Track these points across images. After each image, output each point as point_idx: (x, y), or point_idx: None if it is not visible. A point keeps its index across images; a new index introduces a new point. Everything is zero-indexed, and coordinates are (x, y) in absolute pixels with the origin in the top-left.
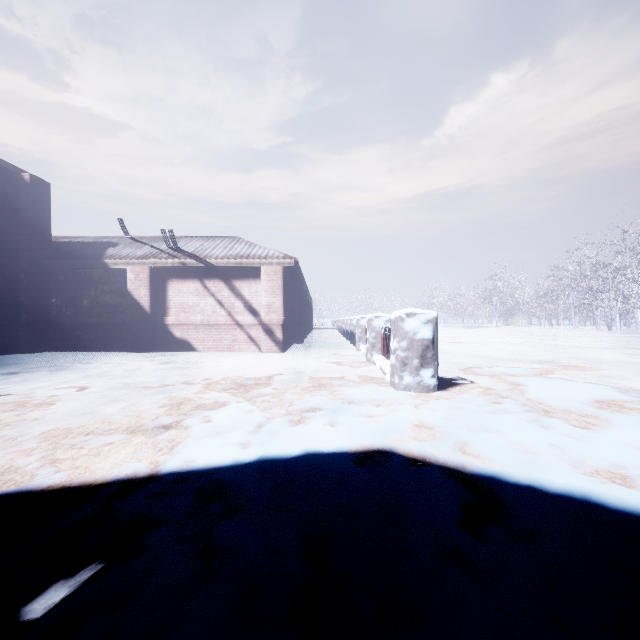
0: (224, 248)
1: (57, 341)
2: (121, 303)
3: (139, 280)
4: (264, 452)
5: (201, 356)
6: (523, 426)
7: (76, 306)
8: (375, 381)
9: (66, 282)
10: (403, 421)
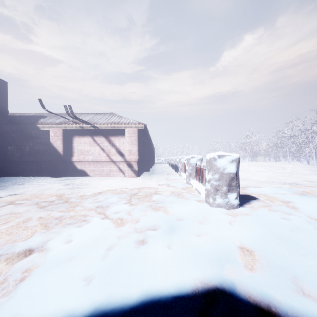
0: (105, 119)
1: (11, 171)
2: (47, 149)
3: (56, 136)
4: (102, 300)
5: (91, 179)
6: None
7: (22, 151)
8: (194, 199)
9: (16, 137)
10: (227, 243)
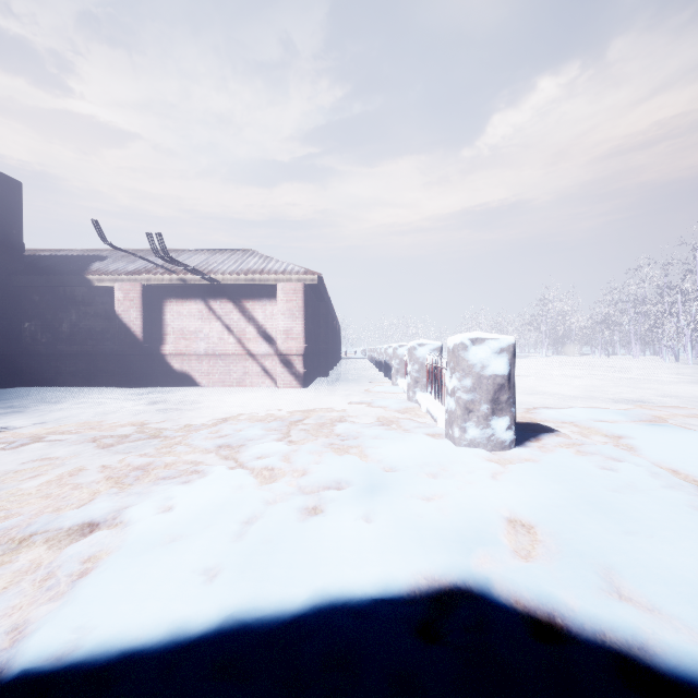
0: (234, 262)
1: (31, 374)
2: (108, 328)
3: (129, 300)
4: (239, 604)
5: (203, 393)
6: (688, 525)
7: (54, 332)
8: (423, 431)
9: (42, 303)
10: (484, 512)
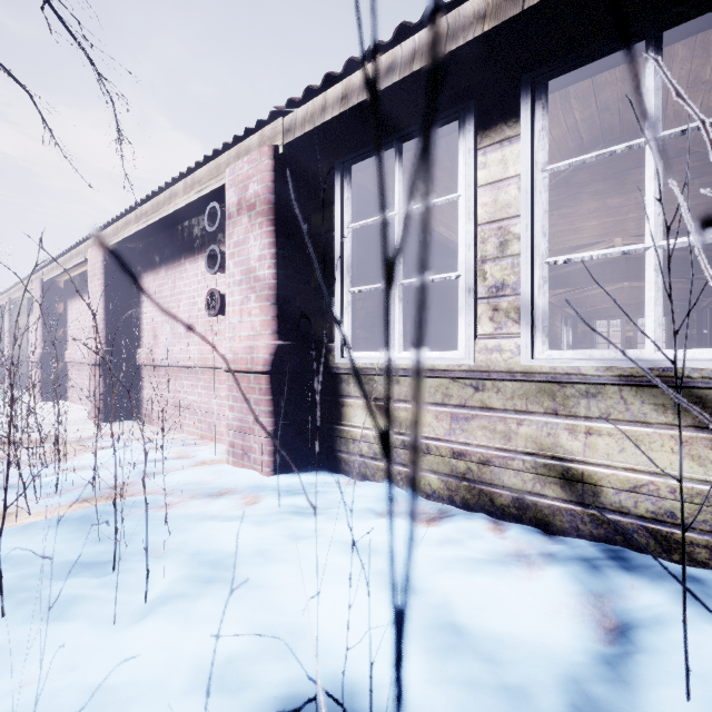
0: None
1: None
2: None
3: None
4: None
5: None
6: None
7: None
8: None
9: None
10: None
